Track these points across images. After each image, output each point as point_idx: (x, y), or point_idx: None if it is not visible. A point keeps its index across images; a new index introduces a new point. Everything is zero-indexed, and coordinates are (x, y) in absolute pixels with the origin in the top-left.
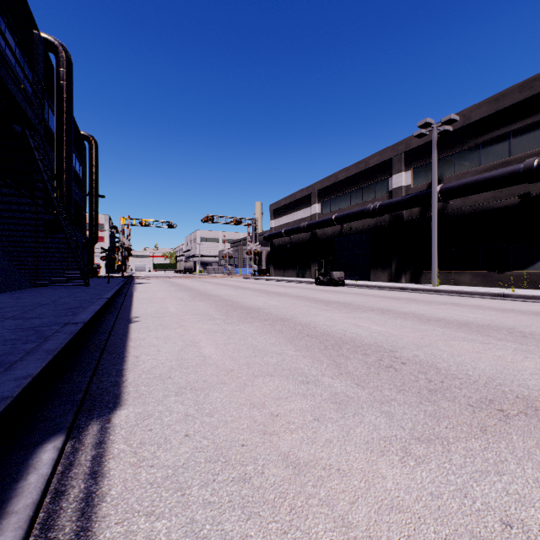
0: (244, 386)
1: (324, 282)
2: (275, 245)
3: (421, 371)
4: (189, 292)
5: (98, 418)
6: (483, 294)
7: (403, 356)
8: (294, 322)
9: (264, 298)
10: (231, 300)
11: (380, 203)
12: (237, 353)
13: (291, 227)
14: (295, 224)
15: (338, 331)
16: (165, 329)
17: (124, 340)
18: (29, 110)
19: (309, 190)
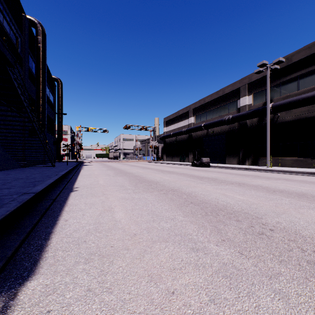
0: (143, 252)
1: (197, 164)
2: (166, 142)
3: (290, 239)
4: (114, 170)
5: (6, 291)
6: (302, 172)
7: (269, 223)
8: (181, 192)
9: (160, 174)
10: (139, 176)
11: (232, 116)
12: (140, 218)
13: (176, 131)
14: (179, 130)
15: (213, 199)
16: (93, 197)
17: (62, 205)
18: (6, 52)
19: (187, 109)
